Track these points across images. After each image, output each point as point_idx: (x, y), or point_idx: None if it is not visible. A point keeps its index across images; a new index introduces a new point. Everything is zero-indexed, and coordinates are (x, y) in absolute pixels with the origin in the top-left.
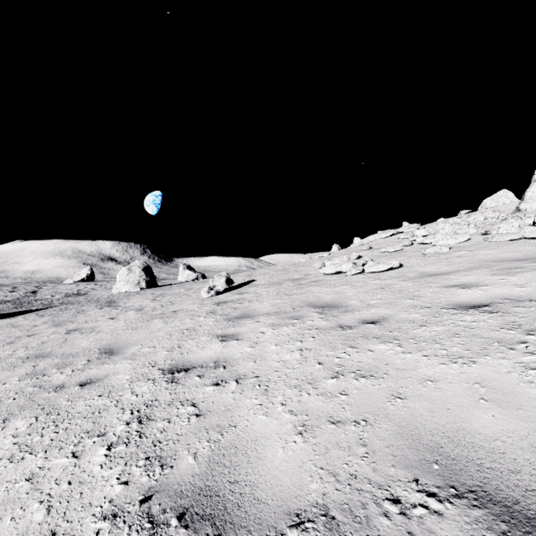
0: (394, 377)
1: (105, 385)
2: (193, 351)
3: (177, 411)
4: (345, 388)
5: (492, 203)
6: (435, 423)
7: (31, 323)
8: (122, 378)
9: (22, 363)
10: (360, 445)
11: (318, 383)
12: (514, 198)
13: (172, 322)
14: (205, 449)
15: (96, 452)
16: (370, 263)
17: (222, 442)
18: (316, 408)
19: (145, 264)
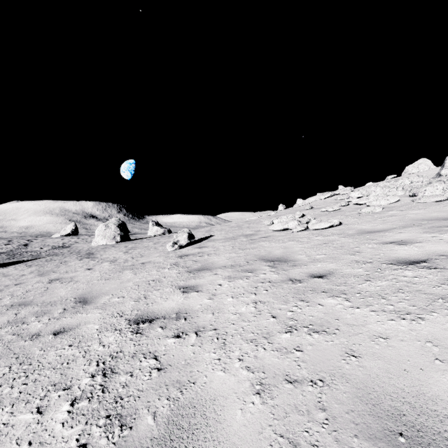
0: (345, 333)
1: (76, 335)
2: (158, 302)
3: (139, 364)
4: (299, 343)
5: (415, 170)
6: (393, 386)
7: (20, 273)
8: (92, 328)
9: (6, 311)
10: (319, 410)
11: (273, 337)
12: (432, 165)
13: (140, 273)
14: (164, 408)
15: (60, 408)
16: (313, 221)
17: (181, 400)
18: (273, 364)
19: (119, 221)
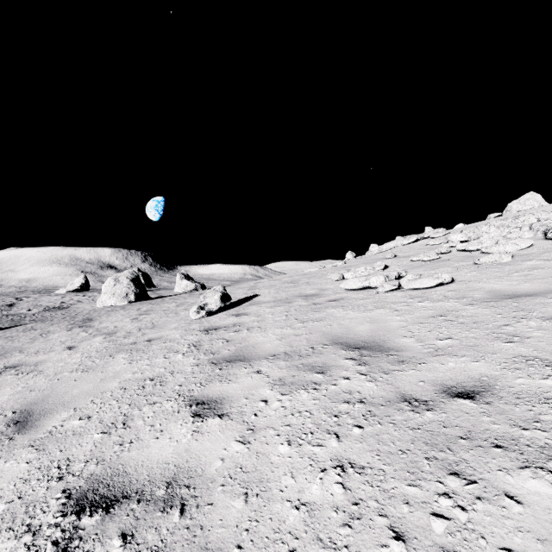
0: None
1: None
2: (142, 439)
3: None
4: None
5: (526, 206)
6: None
7: None
8: None
9: None
10: None
11: None
12: (543, 201)
13: (138, 362)
14: None
15: None
16: (409, 276)
17: None
18: None
19: (134, 273)
